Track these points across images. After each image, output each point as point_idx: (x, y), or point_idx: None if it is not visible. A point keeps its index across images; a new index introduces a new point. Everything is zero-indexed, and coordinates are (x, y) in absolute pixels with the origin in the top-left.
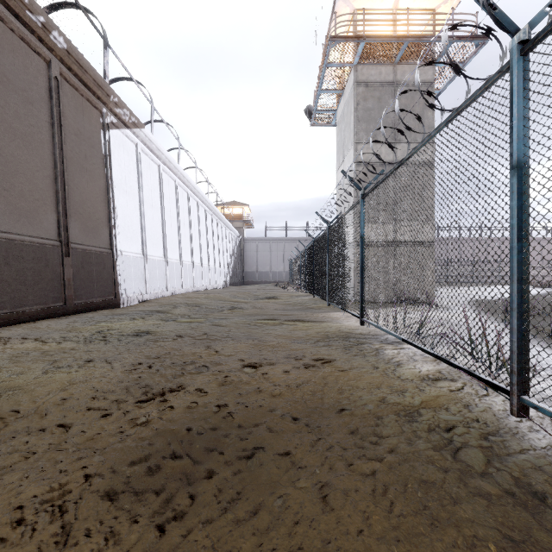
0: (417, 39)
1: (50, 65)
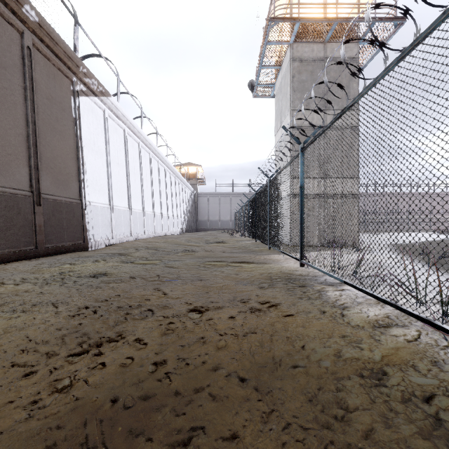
0: (345, 20)
1: (23, 35)
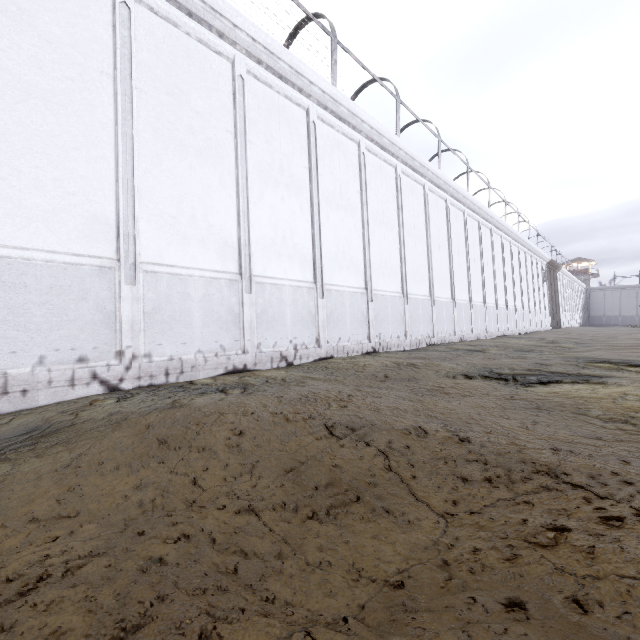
0: None
1: (553, 270)
